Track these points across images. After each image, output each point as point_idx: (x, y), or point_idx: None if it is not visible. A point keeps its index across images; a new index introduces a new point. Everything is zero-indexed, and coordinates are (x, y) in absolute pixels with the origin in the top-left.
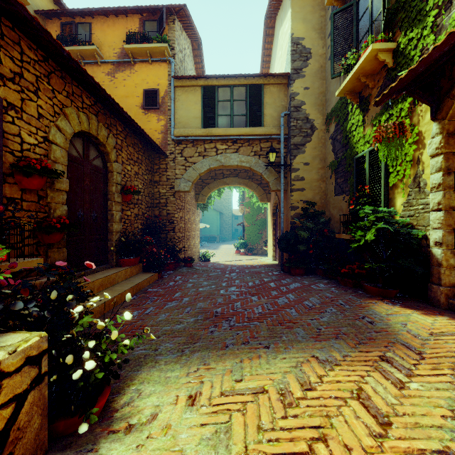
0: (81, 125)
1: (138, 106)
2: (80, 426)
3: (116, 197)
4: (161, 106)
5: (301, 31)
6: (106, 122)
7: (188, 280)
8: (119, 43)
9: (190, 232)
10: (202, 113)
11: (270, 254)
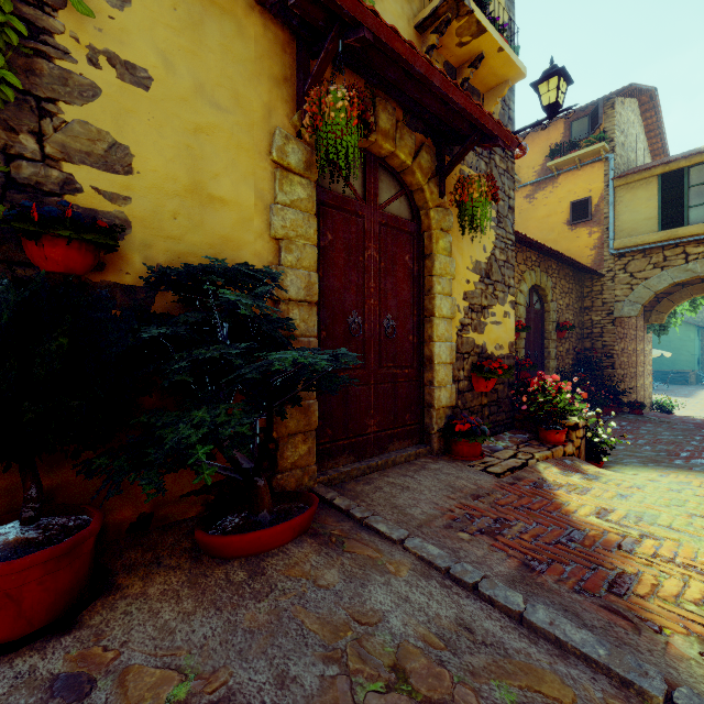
0: (531, 281)
1: (562, 224)
2: (603, 459)
3: (552, 336)
4: (594, 216)
5: None
6: (545, 267)
7: (640, 427)
8: (539, 160)
9: (636, 368)
10: (659, 211)
11: None
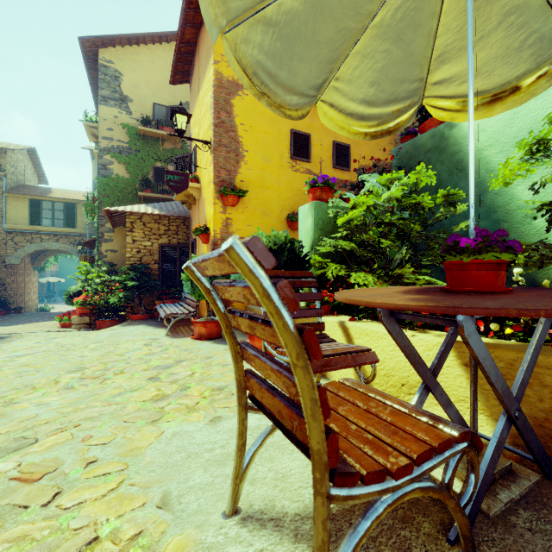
0: None
1: None
2: None
3: None
4: None
5: None
6: None
7: (14, 318)
8: None
9: (25, 290)
10: (30, 215)
11: None
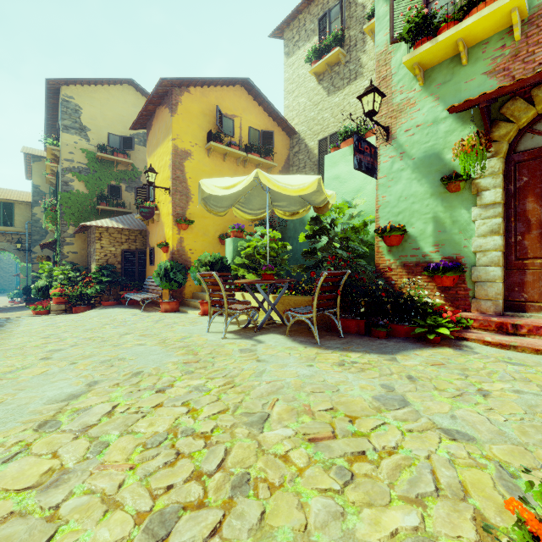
0: None
1: None
2: None
3: None
4: None
5: (39, 182)
6: None
7: None
8: None
9: None
10: None
11: None
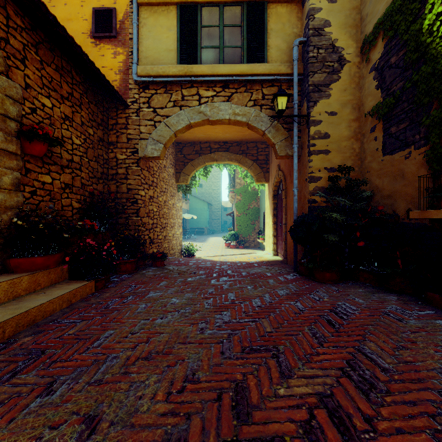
0: None
1: (85, 34)
2: None
3: None
4: (119, 33)
5: None
6: None
7: (147, 293)
8: None
9: (168, 220)
10: (178, 43)
11: (268, 247)
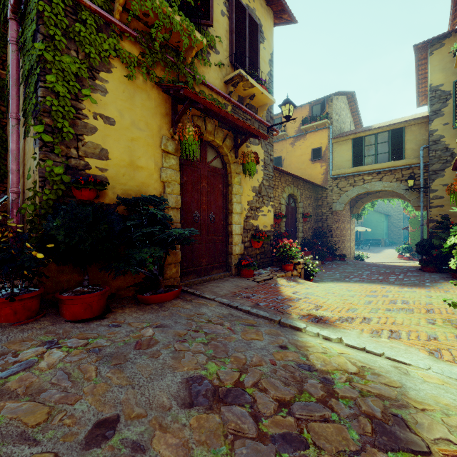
0: (288, 192)
1: (308, 160)
2: (310, 278)
3: (300, 220)
4: (323, 157)
5: (440, 79)
6: (296, 184)
7: (340, 266)
8: (297, 124)
9: (345, 237)
10: (352, 157)
11: None
